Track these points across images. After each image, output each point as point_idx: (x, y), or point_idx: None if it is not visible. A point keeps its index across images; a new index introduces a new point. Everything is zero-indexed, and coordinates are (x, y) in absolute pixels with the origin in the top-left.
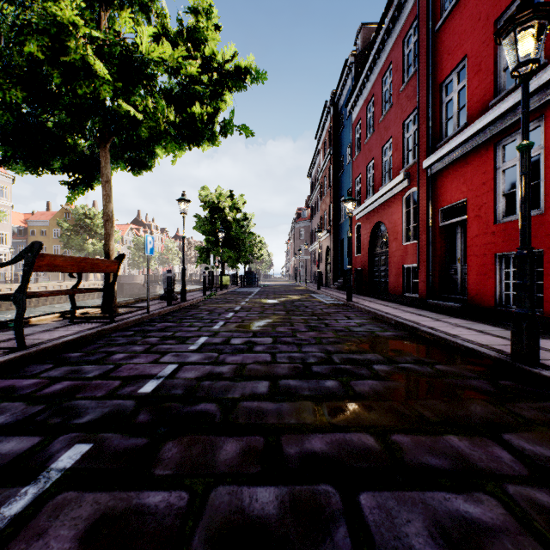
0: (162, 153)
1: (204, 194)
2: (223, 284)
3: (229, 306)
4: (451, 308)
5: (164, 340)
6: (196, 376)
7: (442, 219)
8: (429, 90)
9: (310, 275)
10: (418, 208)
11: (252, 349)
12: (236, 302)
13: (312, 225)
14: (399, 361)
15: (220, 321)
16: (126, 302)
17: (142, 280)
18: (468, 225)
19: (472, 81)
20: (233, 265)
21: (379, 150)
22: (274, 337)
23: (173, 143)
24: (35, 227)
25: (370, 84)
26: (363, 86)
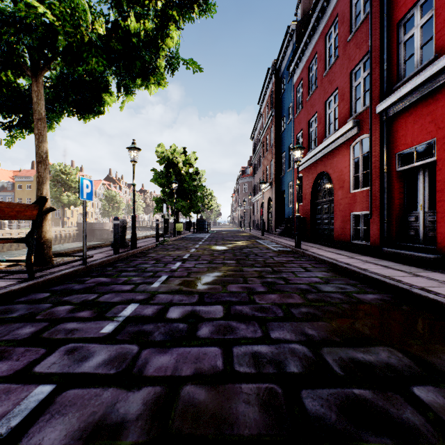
0: (112, 101)
1: (160, 151)
2: (177, 230)
3: (178, 253)
4: (417, 259)
5: (77, 311)
6: (63, 442)
7: (399, 164)
8: (383, 32)
9: (253, 222)
10: (371, 154)
11: (194, 333)
12: (186, 249)
13: (254, 180)
14: (444, 371)
15: (163, 275)
16: (74, 249)
17: (110, 227)
18: (438, 167)
19: (443, 7)
20: (186, 214)
21: (322, 104)
22: (226, 304)
23: (99, 58)
24: (21, 182)
25: (313, 44)
26: (306, 47)
